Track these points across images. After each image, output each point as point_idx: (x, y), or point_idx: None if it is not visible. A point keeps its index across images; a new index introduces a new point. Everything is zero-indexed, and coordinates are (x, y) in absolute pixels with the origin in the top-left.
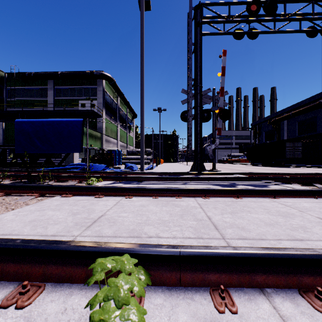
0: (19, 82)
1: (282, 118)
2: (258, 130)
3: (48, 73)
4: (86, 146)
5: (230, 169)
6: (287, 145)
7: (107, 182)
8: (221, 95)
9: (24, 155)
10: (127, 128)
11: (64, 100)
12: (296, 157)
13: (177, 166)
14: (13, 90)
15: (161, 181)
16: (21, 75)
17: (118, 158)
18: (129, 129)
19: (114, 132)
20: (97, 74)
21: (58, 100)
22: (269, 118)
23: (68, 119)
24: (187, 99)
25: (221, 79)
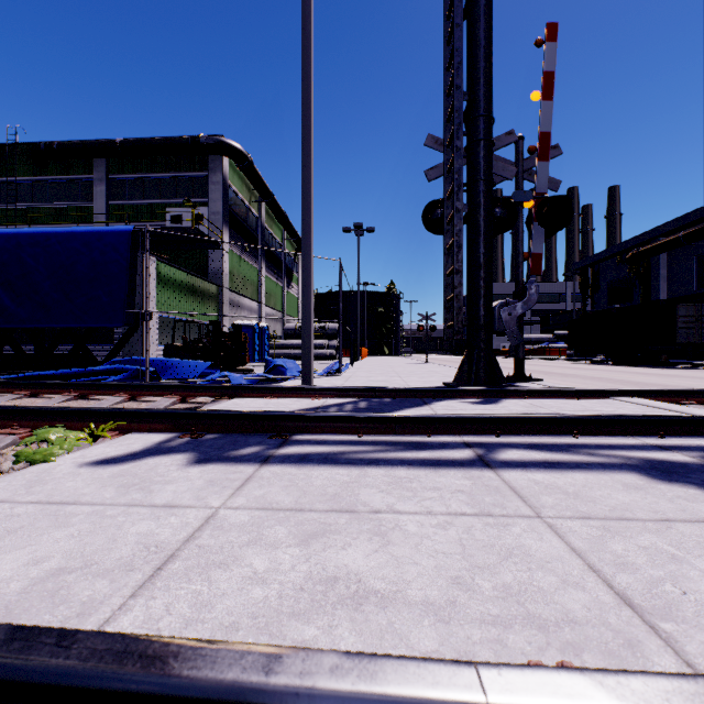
0: (27, 167)
1: (657, 248)
2: (591, 279)
3: (93, 141)
4: (178, 316)
5: (540, 372)
6: (681, 312)
7: (134, 441)
8: (541, 158)
9: (23, 337)
10: (283, 276)
11: (132, 207)
12: (703, 341)
13: (403, 364)
14: (13, 186)
15: (371, 434)
16: (31, 149)
17: (261, 346)
18: (287, 279)
19: (251, 284)
20: (208, 142)
21: (117, 208)
22: (621, 251)
23: (90, 228)
24: (445, 165)
25: (542, 110)
